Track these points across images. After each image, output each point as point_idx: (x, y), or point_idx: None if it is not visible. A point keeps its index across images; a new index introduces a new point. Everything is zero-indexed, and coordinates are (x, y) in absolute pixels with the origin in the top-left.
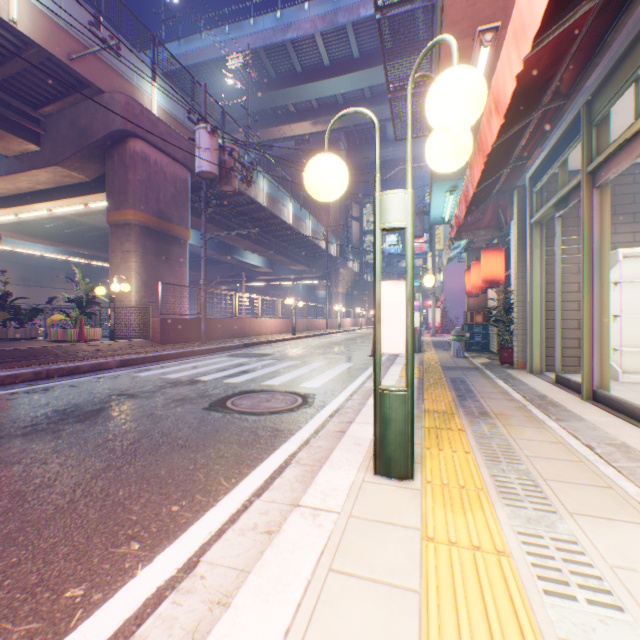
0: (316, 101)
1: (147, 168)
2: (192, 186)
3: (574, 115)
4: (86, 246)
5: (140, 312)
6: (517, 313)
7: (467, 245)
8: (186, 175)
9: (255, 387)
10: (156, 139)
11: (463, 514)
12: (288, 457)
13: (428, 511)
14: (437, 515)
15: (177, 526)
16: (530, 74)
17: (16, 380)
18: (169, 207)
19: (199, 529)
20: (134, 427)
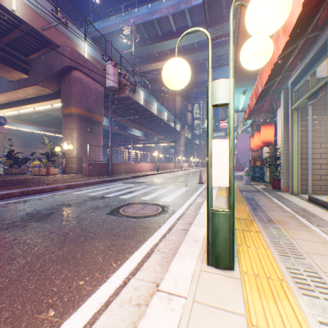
0: (169, 50)
1: (82, 85)
2: (105, 95)
3: (322, 42)
4: (53, 127)
5: (78, 160)
6: (283, 160)
7: (251, 123)
8: (102, 89)
9: (136, 201)
10: (86, 70)
11: (274, 302)
12: (153, 246)
13: (249, 299)
14: (256, 303)
15: (80, 297)
16: (304, 9)
17: (11, 196)
18: (93, 105)
19: (94, 300)
20: (67, 224)
